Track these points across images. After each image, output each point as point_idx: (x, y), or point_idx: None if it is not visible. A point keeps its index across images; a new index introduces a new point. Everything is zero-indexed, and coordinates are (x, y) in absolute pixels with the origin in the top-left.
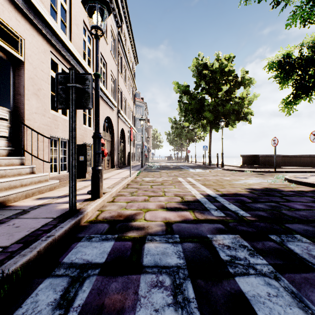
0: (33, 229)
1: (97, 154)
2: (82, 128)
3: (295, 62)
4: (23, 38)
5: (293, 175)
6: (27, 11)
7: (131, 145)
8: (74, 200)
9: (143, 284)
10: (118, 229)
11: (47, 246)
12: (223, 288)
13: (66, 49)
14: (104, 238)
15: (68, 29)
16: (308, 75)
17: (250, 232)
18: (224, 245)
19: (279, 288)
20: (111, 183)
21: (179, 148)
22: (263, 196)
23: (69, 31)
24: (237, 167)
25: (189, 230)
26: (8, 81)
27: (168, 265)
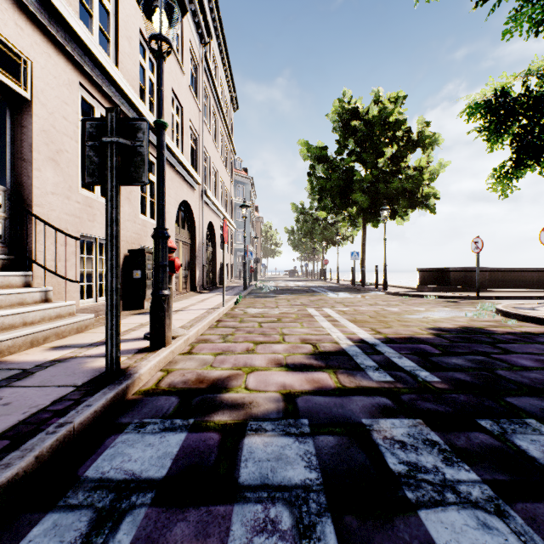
0: (34, 408)
1: (160, 268)
2: (138, 220)
3: (517, 103)
4: (29, 58)
5: (511, 304)
6: (37, 10)
7: (226, 252)
8: (115, 352)
9: (239, 527)
10: (195, 408)
11: (55, 444)
12: (396, 535)
13: (108, 80)
14: (168, 426)
15: (113, 45)
16: (540, 126)
17: (441, 414)
18: (395, 440)
19: (507, 536)
20: (188, 318)
21: (309, 256)
22: (460, 343)
23: (115, 49)
24: (411, 289)
25: (327, 410)
26: (2, 137)
27: (287, 483)
